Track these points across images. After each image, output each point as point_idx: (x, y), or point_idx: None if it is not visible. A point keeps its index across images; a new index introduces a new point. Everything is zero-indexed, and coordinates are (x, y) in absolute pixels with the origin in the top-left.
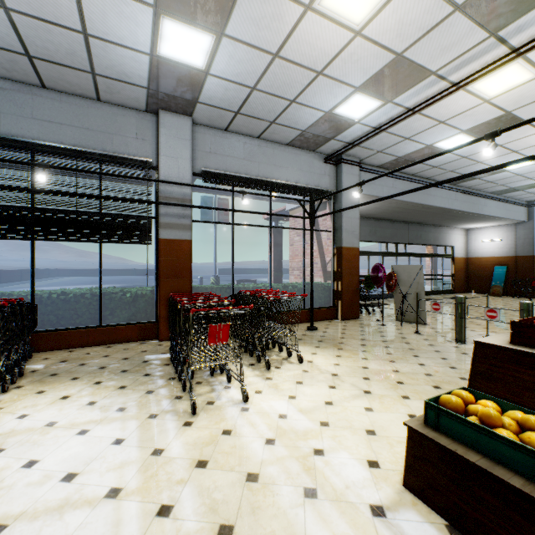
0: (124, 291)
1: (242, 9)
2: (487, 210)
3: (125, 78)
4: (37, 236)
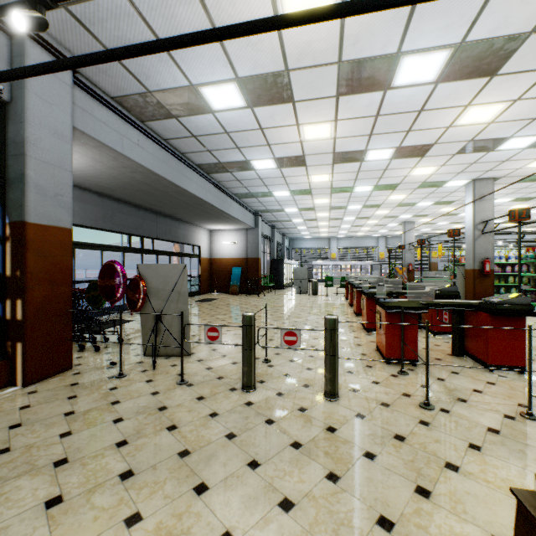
0: None
1: None
2: (233, 211)
3: None
4: None
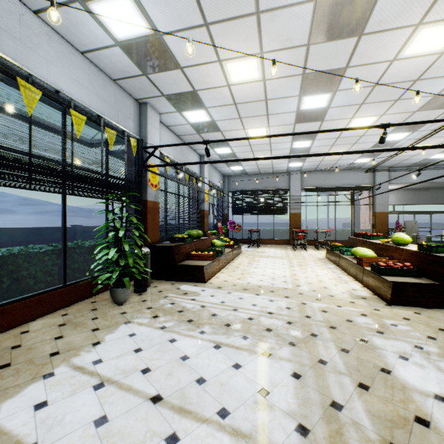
0: (279, 229)
1: (307, 160)
2: None
3: (280, 170)
4: (259, 214)
